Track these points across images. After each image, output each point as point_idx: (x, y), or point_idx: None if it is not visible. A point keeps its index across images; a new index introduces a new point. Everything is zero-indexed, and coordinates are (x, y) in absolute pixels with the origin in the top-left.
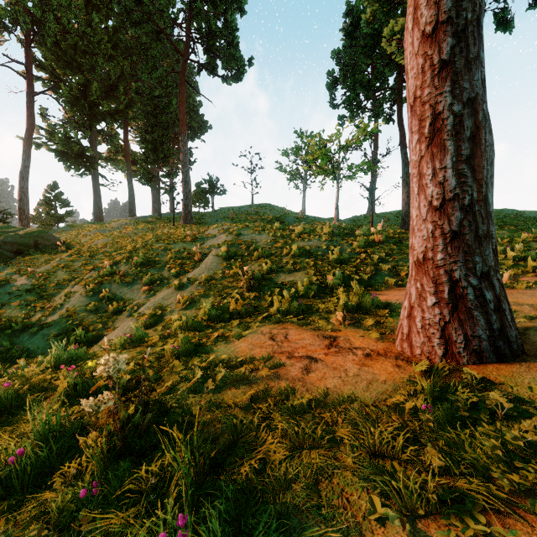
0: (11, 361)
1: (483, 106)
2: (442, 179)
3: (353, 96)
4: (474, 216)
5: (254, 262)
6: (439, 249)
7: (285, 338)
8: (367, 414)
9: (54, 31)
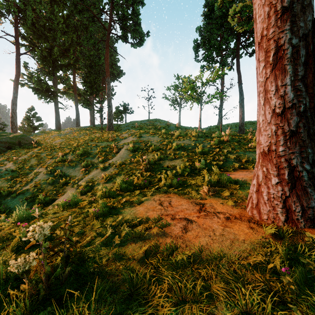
0: None
1: (313, 40)
2: (283, 93)
3: (210, 53)
4: (307, 119)
5: (150, 153)
6: (280, 144)
7: (169, 204)
8: (235, 271)
9: (31, 16)
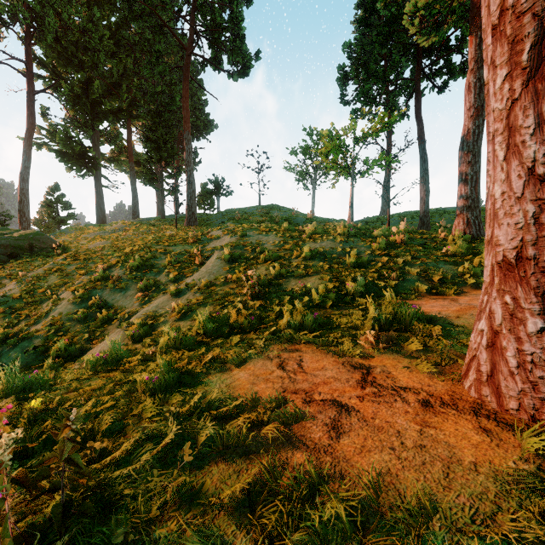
0: None
1: None
2: None
3: (367, 87)
4: None
5: (260, 265)
6: None
7: (299, 366)
8: None
9: (53, 26)
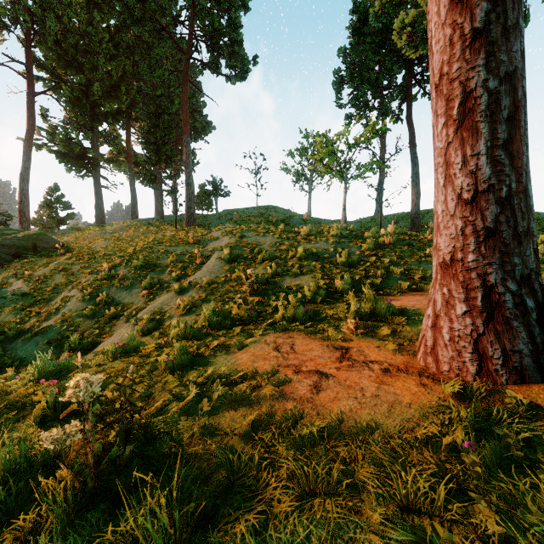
0: (2, 369)
1: (523, 83)
2: (474, 168)
3: (361, 93)
4: (512, 210)
5: (258, 265)
6: (470, 249)
7: (291, 349)
8: (393, 450)
9: (54, 30)
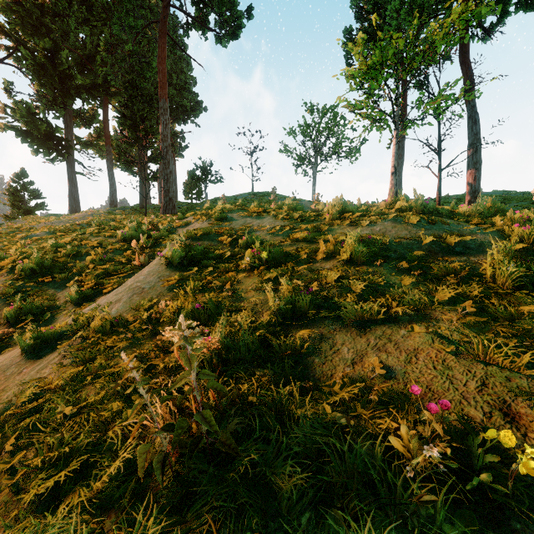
0: None
1: None
2: None
3: (396, 23)
4: None
5: (244, 274)
6: None
7: None
8: None
9: None
